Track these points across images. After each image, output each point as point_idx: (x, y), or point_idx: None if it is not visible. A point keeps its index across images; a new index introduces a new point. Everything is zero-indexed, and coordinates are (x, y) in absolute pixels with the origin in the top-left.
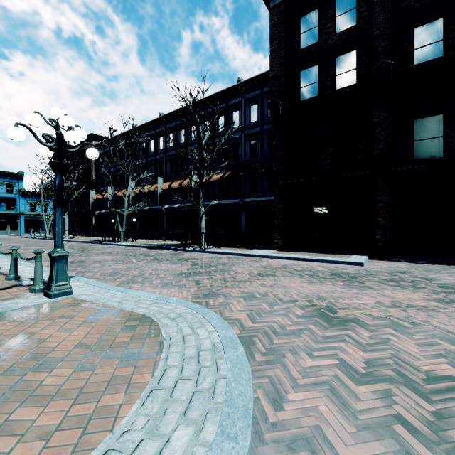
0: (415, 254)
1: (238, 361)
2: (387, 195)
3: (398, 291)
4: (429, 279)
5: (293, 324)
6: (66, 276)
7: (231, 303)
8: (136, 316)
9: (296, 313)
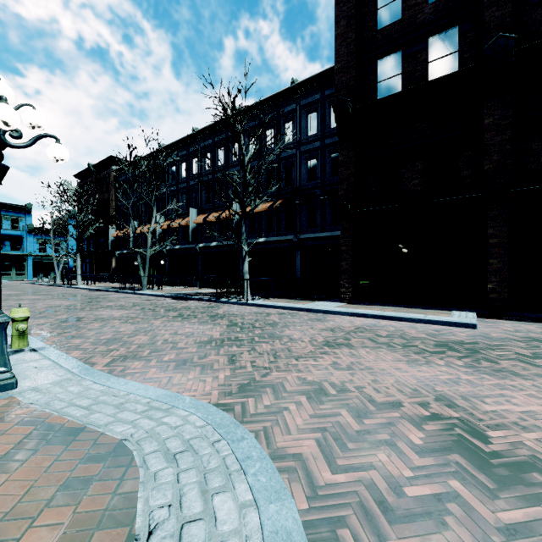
0: None
1: None
2: (505, 226)
3: None
4: None
5: (416, 476)
6: (4, 359)
7: (286, 410)
8: (105, 444)
9: (409, 438)
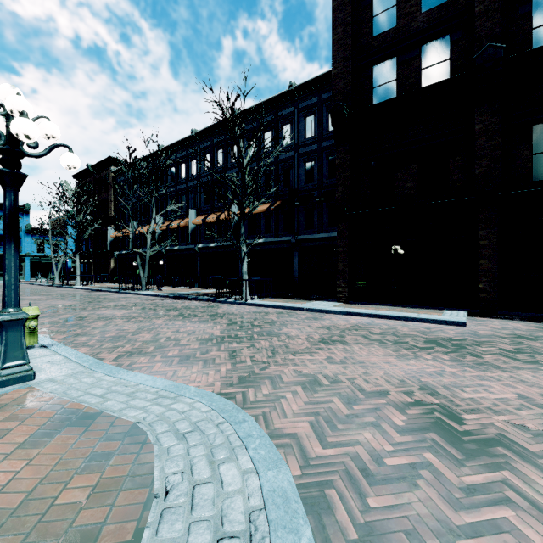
0: (534, 310)
1: None
2: (495, 228)
3: (541, 372)
4: None
5: (396, 450)
6: (22, 352)
7: (283, 398)
8: (121, 426)
9: (393, 420)
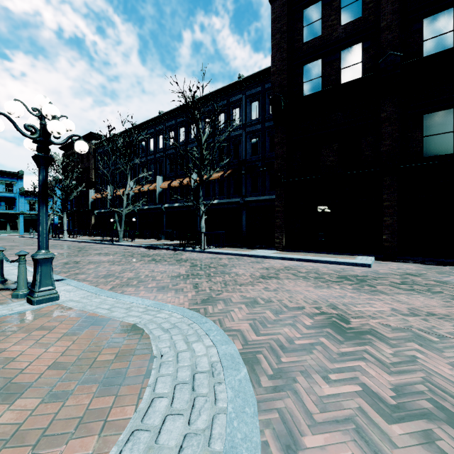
0: (424, 255)
1: (241, 388)
2: (395, 193)
3: (413, 296)
4: (444, 282)
5: (303, 337)
6: (51, 281)
7: (232, 311)
8: (125, 326)
9: (304, 322)
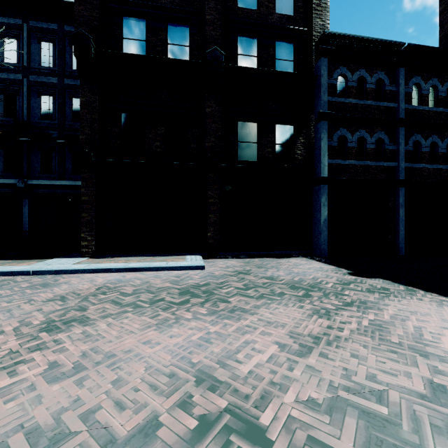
0: (239, 250)
1: None
2: (218, 190)
3: (272, 307)
4: (271, 277)
5: None
6: None
7: None
8: None
9: None
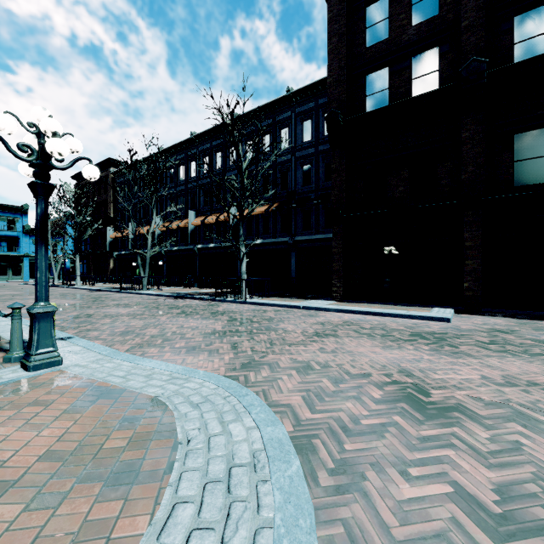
0: (515, 307)
1: (292, 489)
2: (479, 230)
3: (507, 359)
4: (543, 341)
5: (371, 414)
6: (52, 341)
7: (279, 379)
8: (143, 399)
9: (372, 395)
